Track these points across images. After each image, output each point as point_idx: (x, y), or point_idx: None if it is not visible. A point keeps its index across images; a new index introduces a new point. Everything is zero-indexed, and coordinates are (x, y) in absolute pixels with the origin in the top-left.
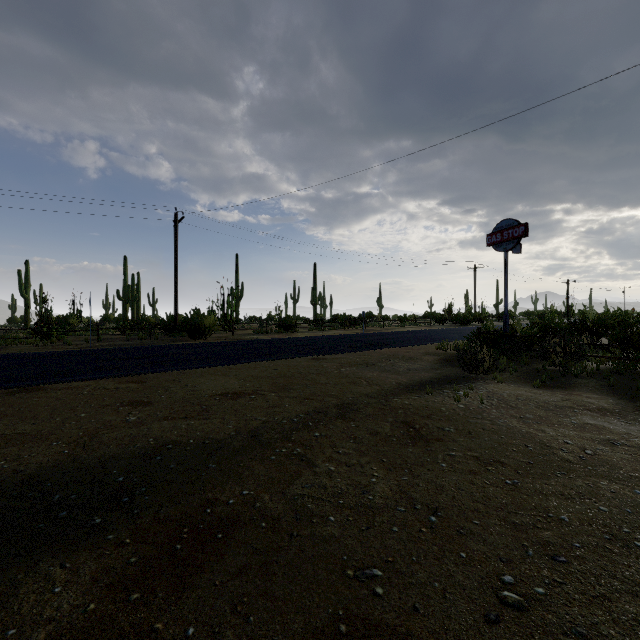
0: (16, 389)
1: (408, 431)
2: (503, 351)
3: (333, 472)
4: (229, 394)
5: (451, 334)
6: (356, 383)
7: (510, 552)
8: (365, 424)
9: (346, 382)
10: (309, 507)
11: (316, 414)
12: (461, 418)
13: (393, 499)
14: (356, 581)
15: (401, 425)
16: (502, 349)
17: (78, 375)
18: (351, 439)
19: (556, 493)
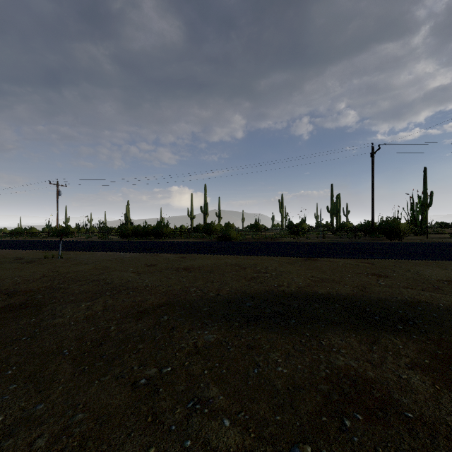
0: (305, 258)
1: None
2: None
3: None
4: None
5: None
6: None
7: None
8: None
9: None
10: None
11: None
12: None
13: None
14: None
15: None
16: None
17: (330, 255)
18: None
19: None
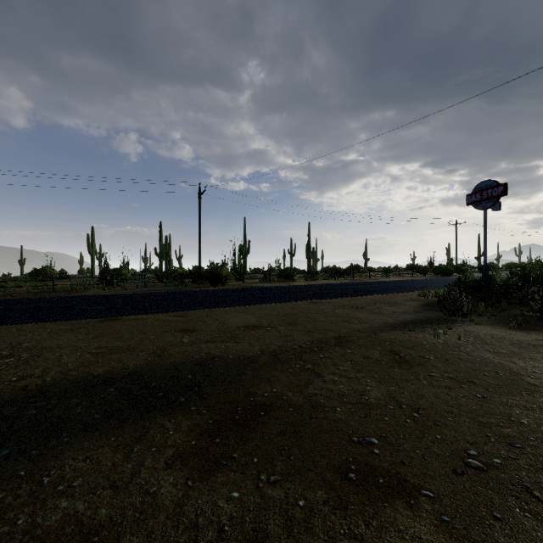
0: (103, 319)
1: (394, 357)
2: (482, 298)
3: (337, 381)
4: (250, 326)
5: (433, 283)
6: (349, 321)
7: (476, 438)
8: (359, 351)
9: (340, 320)
10: (321, 401)
11: (319, 342)
12: (440, 350)
13: (384, 400)
14: (359, 445)
15: (388, 353)
16: (481, 296)
17: (141, 310)
18: (348, 361)
19: (519, 405)
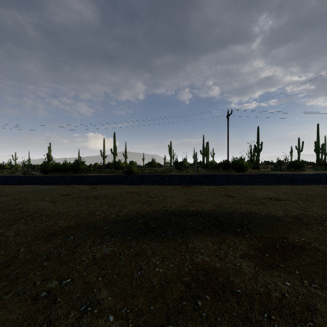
0: (184, 186)
1: None
2: None
3: None
4: (272, 198)
5: None
6: None
7: None
8: None
9: None
10: None
11: None
12: None
13: None
14: None
15: None
16: None
17: (200, 183)
18: None
19: None
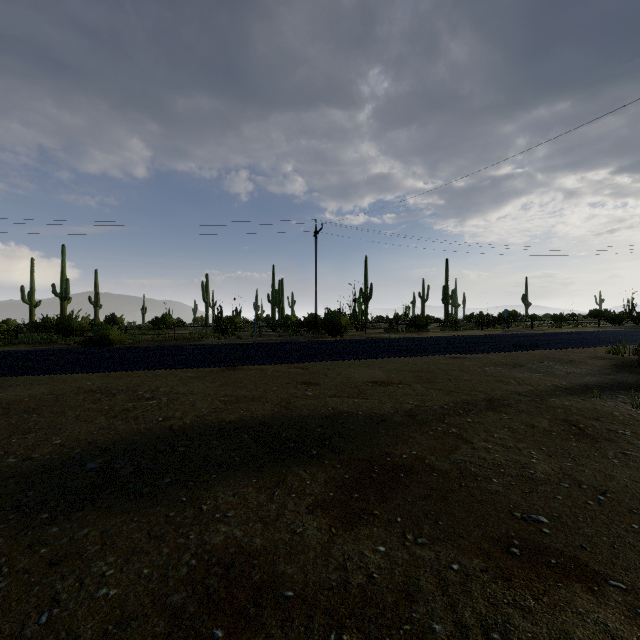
0: (225, 368)
1: (570, 428)
2: None
3: (490, 449)
4: (378, 382)
5: (631, 336)
6: (504, 382)
7: None
8: (519, 417)
9: (492, 380)
10: (472, 470)
11: (465, 404)
12: None
13: (555, 477)
14: (523, 521)
15: (561, 422)
16: None
17: (260, 361)
18: (505, 428)
19: None
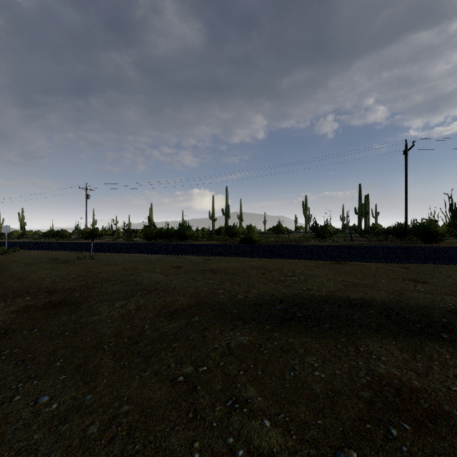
0: (333, 262)
1: None
2: None
3: None
4: None
5: None
6: None
7: None
8: None
9: None
10: None
11: None
12: None
13: None
14: None
15: None
16: None
17: (361, 259)
18: None
19: None
